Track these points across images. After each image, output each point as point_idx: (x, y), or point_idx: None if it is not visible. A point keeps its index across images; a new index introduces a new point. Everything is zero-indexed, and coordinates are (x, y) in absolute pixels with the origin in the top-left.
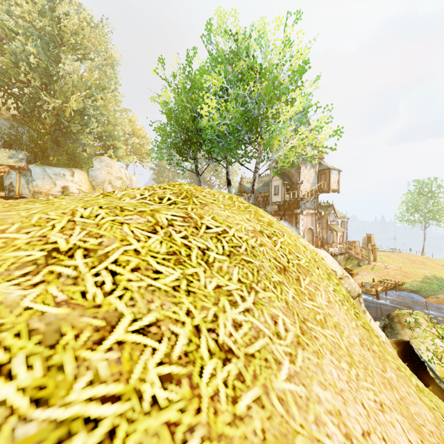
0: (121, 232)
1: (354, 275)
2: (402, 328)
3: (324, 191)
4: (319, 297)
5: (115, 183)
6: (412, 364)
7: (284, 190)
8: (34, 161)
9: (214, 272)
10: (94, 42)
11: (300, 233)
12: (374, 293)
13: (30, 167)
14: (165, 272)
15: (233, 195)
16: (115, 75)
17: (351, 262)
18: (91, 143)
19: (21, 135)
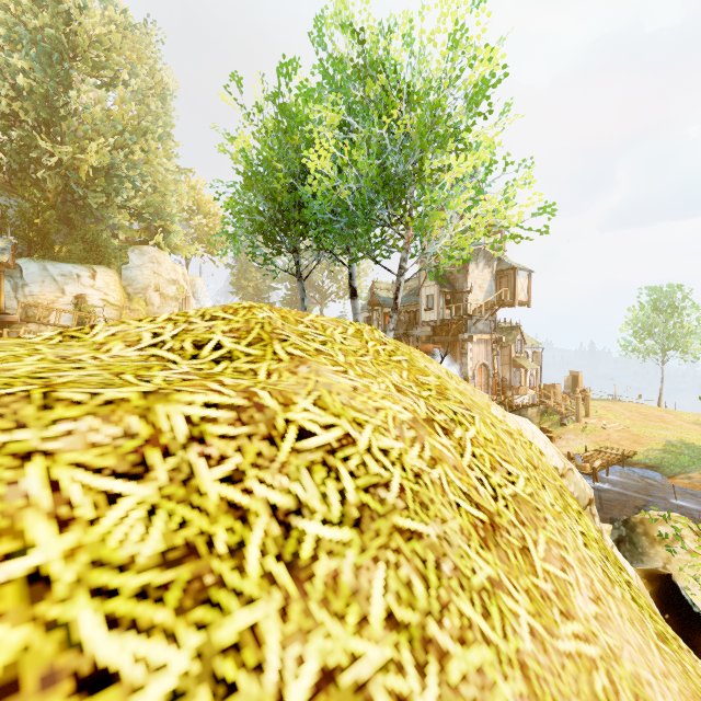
0: (7, 495)
1: (555, 439)
2: (651, 544)
3: (506, 303)
4: (576, 592)
5: (166, 290)
6: (677, 617)
7: (442, 302)
8: (27, 254)
9: (315, 603)
10: (130, 56)
11: (467, 372)
12: (590, 471)
13: (19, 263)
14: (130, 668)
15: (363, 327)
16: (164, 112)
17: (549, 418)
18: (127, 223)
19: (5, 209)
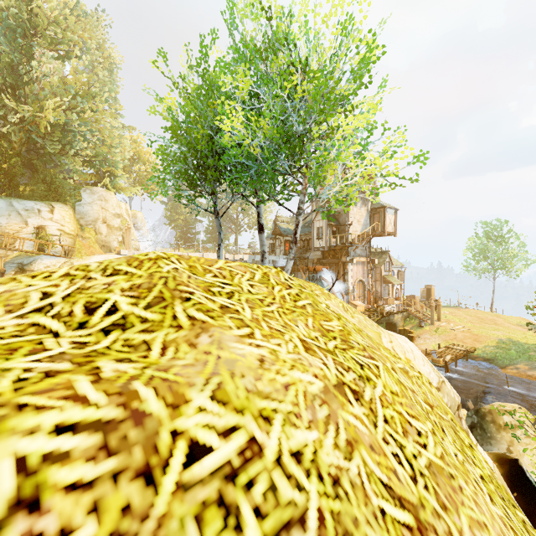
0: None
1: (415, 338)
2: (498, 430)
3: (378, 234)
4: None
5: (112, 222)
6: (524, 495)
7: (329, 233)
8: None
9: None
10: (82, 35)
11: (348, 286)
12: (443, 364)
13: None
14: None
15: (269, 270)
16: (110, 80)
17: (410, 322)
18: (80, 169)
19: None
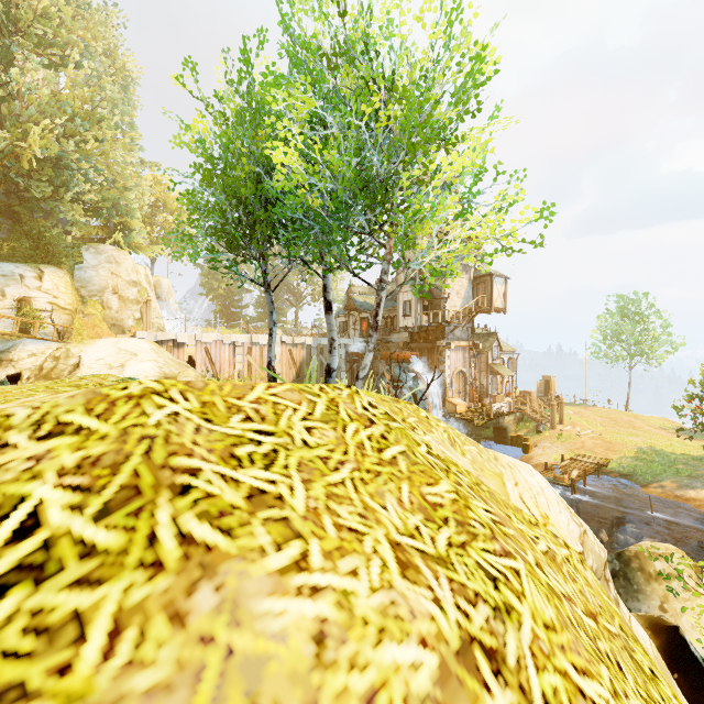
0: None
1: (532, 447)
2: (647, 581)
3: (483, 310)
4: None
5: (126, 292)
6: (687, 677)
7: (419, 308)
8: None
9: None
10: (83, 36)
11: (445, 379)
12: (568, 482)
13: None
14: None
15: (339, 393)
16: (122, 98)
17: (525, 426)
18: (82, 219)
19: None
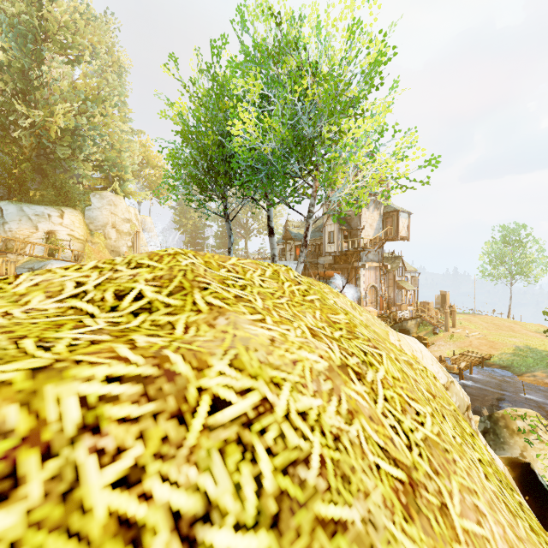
0: None
1: (429, 345)
2: (511, 435)
3: (391, 238)
4: None
5: (121, 227)
6: (536, 499)
7: (340, 237)
8: (7, 197)
9: None
10: (92, 39)
11: (361, 292)
12: (457, 371)
13: (0, 205)
14: None
15: (280, 268)
16: (119, 84)
17: (424, 329)
18: (90, 173)
19: None
